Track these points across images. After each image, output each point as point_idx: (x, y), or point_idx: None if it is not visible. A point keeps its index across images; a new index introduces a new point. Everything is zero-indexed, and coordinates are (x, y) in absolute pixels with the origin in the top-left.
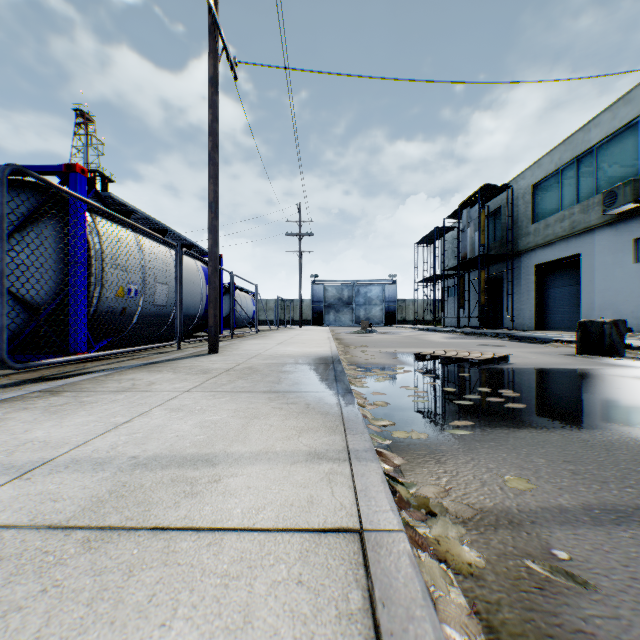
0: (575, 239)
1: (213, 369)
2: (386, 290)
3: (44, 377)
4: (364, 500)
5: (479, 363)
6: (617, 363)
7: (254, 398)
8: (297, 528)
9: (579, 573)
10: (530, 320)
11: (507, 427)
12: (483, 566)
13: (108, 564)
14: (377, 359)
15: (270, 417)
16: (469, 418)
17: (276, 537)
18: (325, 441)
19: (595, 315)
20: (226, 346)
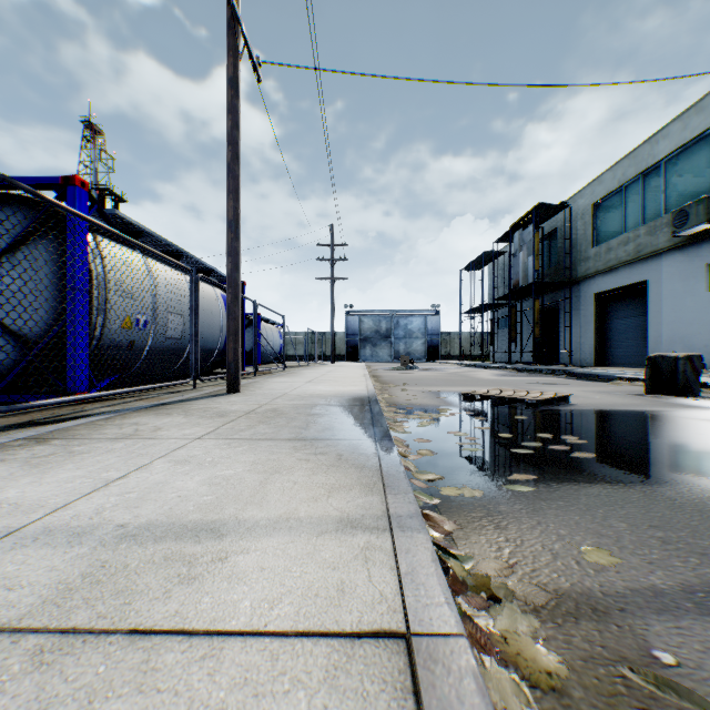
0: (641, 264)
1: (231, 411)
2: (428, 322)
3: (34, 421)
4: (411, 588)
5: (536, 404)
6: (693, 404)
7: (276, 447)
8: (323, 631)
9: (693, 686)
10: (590, 355)
11: (576, 482)
12: (567, 676)
13: (61, 690)
14: (420, 399)
15: (294, 471)
16: (530, 470)
17: (294, 645)
18: (360, 503)
19: (663, 349)
20: (248, 384)
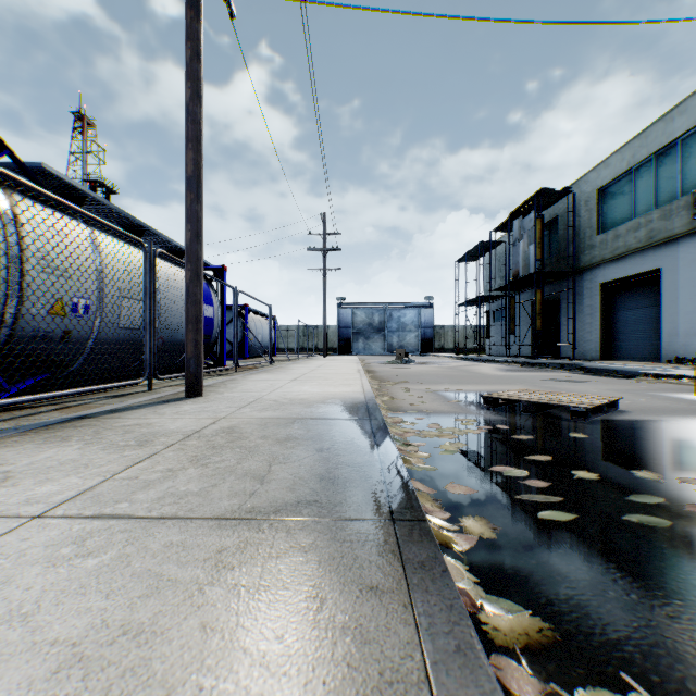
0: (653, 251)
1: (164, 433)
2: (422, 314)
3: None
4: None
5: (586, 413)
6: None
7: (178, 555)
8: None
9: None
10: (595, 348)
11: None
12: None
13: None
14: (428, 403)
15: None
16: None
17: None
18: None
19: (680, 342)
20: (221, 384)
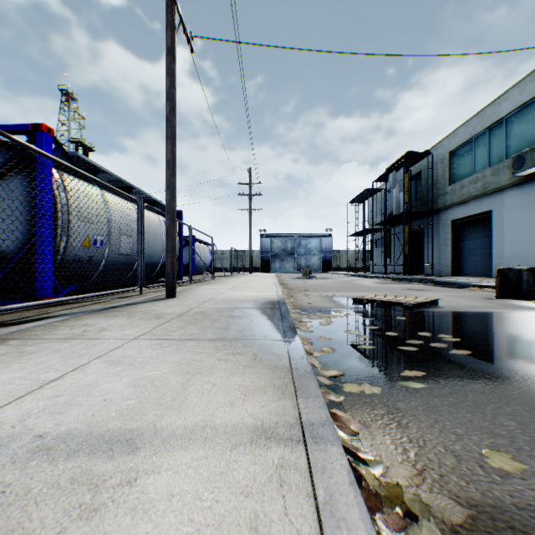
0: (487, 198)
1: (167, 314)
2: (323, 242)
3: (2, 323)
4: (331, 525)
5: (413, 307)
6: None
7: (200, 347)
8: None
9: None
10: (447, 267)
11: (460, 378)
12: None
13: None
14: (319, 303)
15: (214, 372)
16: (418, 367)
17: None
18: (274, 408)
19: (505, 263)
20: (184, 291)
